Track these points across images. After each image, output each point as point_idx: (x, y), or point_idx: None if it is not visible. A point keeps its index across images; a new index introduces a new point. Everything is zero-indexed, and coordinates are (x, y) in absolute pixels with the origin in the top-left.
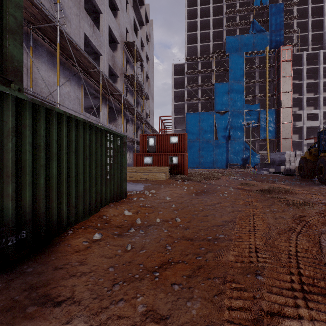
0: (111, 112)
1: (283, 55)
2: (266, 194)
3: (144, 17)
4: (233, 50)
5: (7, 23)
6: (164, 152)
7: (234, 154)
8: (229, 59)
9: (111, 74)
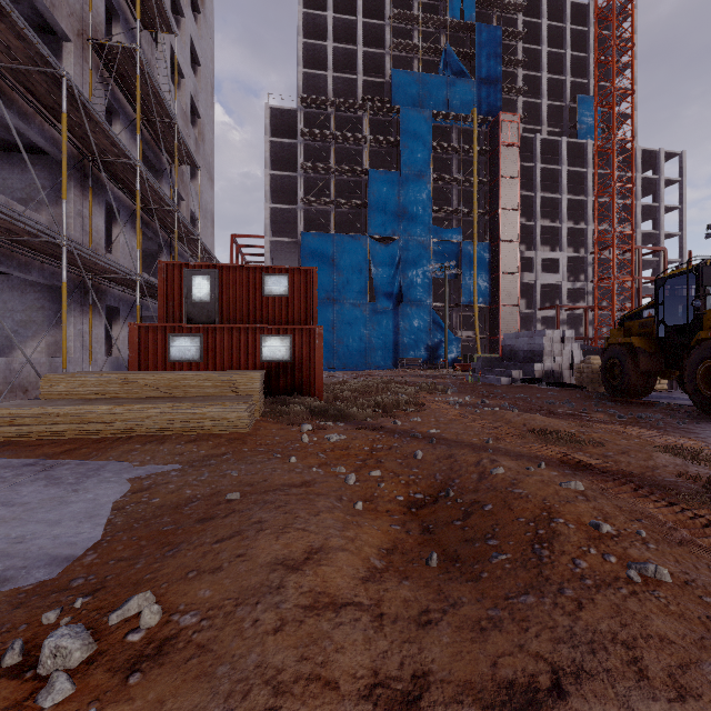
0: (36, 169)
1: (505, 133)
2: None
3: None
4: (406, 103)
5: None
6: (244, 322)
7: (411, 336)
8: (401, 119)
9: (35, 24)
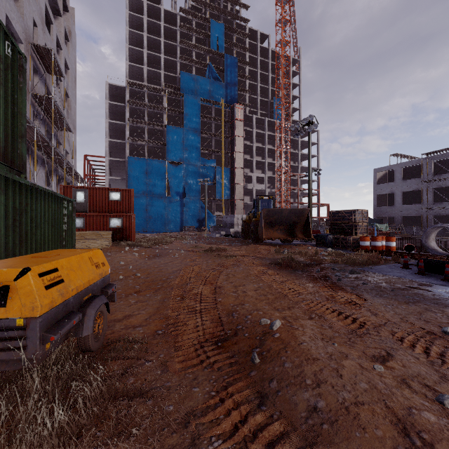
0: None
1: (237, 114)
2: (209, 253)
3: (61, 4)
4: (188, 90)
5: (20, 131)
6: (100, 211)
7: (190, 215)
8: (184, 100)
9: None
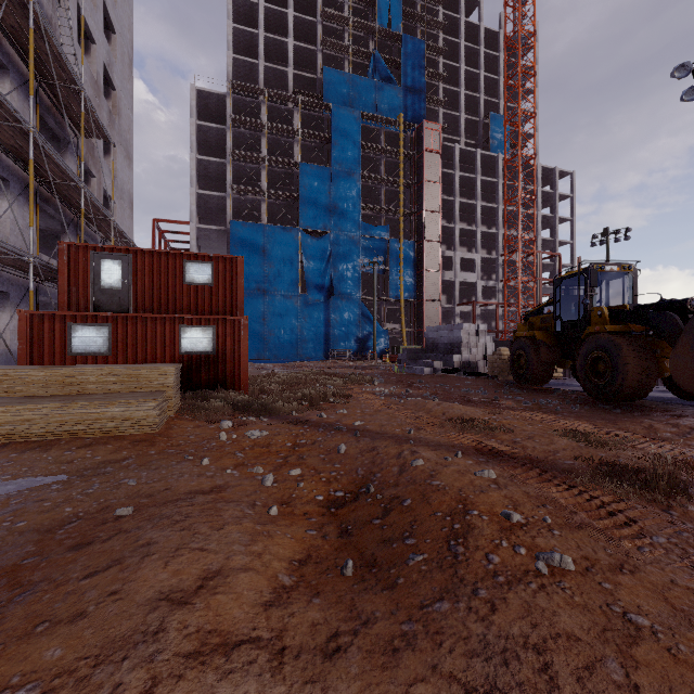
0: None
1: (428, 140)
2: (663, 496)
3: None
4: (337, 102)
5: None
6: (162, 311)
7: (341, 329)
8: (332, 116)
9: None
